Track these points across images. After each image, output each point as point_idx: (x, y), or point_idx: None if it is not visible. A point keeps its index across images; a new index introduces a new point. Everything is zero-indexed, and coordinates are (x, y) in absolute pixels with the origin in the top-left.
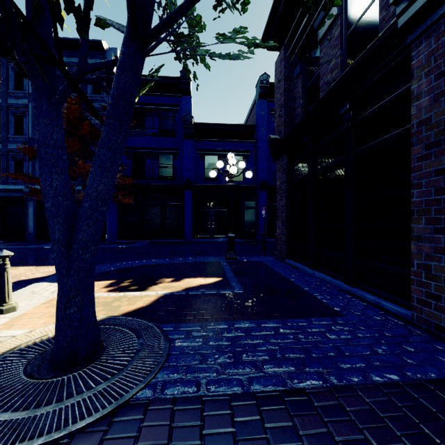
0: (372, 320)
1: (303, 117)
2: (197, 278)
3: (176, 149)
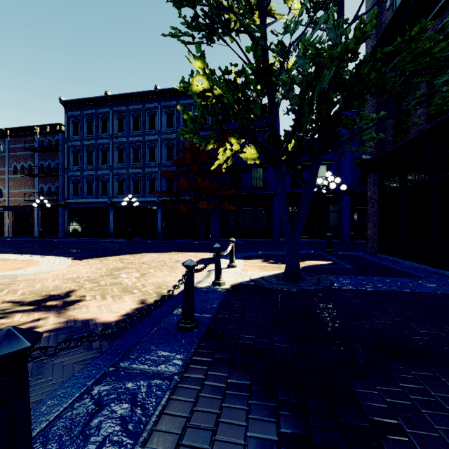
0: (444, 281)
1: (394, 149)
2: (314, 261)
3: (266, 163)
